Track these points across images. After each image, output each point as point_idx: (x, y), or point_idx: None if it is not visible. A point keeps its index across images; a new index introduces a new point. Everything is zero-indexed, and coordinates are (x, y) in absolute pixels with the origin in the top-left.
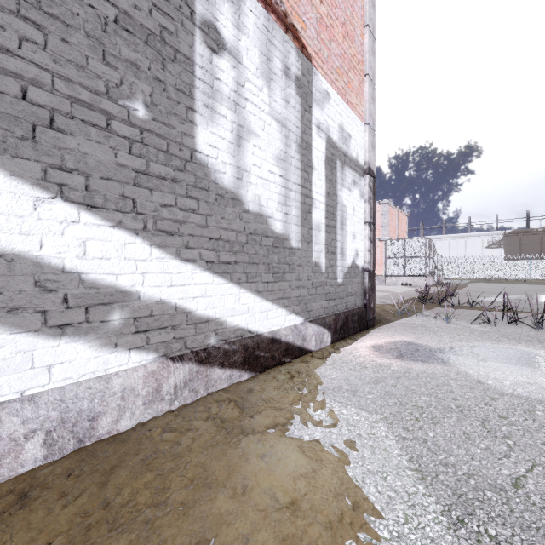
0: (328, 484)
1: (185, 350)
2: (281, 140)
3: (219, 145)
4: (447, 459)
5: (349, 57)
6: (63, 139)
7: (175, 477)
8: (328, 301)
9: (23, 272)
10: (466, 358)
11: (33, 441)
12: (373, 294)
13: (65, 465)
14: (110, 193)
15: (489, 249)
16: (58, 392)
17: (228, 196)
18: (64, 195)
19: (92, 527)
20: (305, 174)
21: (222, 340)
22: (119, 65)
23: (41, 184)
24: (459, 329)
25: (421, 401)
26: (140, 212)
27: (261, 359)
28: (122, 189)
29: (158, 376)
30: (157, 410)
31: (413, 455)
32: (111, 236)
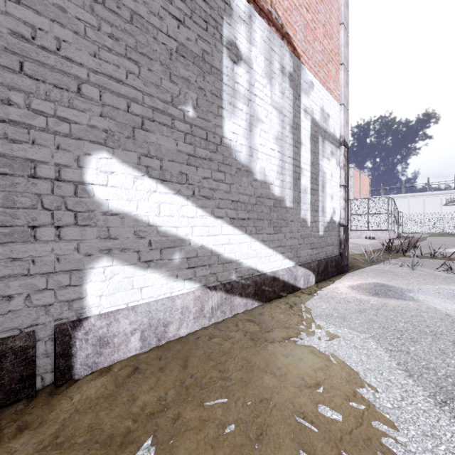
0: (339, 374)
1: (216, 282)
2: (279, 124)
3: (238, 131)
4: (428, 365)
5: (328, 51)
6: (148, 136)
7: (230, 364)
8: (312, 249)
9: (128, 225)
10: (433, 297)
11: (135, 336)
12: (347, 244)
13: (154, 353)
14: (173, 171)
15: (447, 207)
16: (146, 306)
17: (244, 169)
18: (149, 173)
19: (188, 388)
20: (295, 149)
21: (240, 276)
22: (178, 81)
23: (137, 167)
24: (424, 275)
25: (399, 326)
26: (190, 183)
27: (265, 292)
28: (180, 168)
29: (202, 300)
30: (201, 324)
31: (400, 361)
32: (174, 200)
